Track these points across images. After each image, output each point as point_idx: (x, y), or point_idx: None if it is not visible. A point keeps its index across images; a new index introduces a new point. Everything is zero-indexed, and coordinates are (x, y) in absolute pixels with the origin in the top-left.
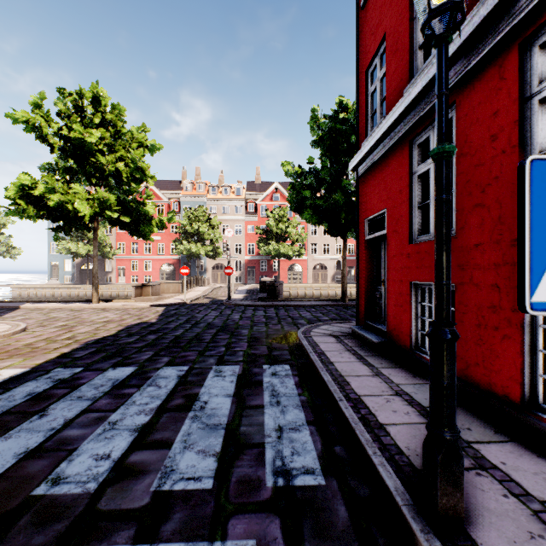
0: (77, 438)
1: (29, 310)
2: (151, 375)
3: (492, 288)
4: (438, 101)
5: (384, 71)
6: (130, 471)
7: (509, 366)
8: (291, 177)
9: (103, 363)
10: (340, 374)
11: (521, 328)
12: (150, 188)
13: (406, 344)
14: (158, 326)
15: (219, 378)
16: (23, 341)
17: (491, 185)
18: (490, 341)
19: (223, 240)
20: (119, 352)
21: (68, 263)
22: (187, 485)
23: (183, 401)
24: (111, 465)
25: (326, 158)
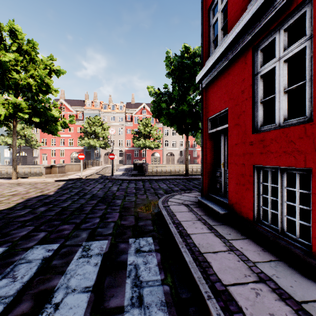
0: None
1: None
2: (15, 260)
3: None
4: None
5: (225, 2)
6: None
7: None
8: (153, 96)
9: None
10: (199, 250)
11: None
12: (64, 104)
13: (249, 216)
14: (52, 198)
15: (84, 259)
16: None
17: None
18: None
19: (108, 136)
20: (2, 228)
21: (7, 151)
22: None
23: (30, 305)
24: None
25: (175, 84)
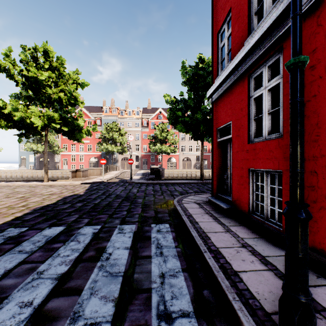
0: (10, 287)
1: (2, 187)
2: (74, 233)
3: (311, 173)
4: (293, 21)
5: (230, 32)
6: (46, 317)
7: (325, 229)
8: (169, 103)
9: (43, 223)
10: (203, 231)
11: None
12: (83, 111)
13: (246, 209)
14: (84, 197)
15: (121, 234)
16: None
17: (311, 101)
18: (310, 210)
19: (127, 142)
20: (55, 216)
21: (32, 156)
22: None
23: (94, 253)
24: (31, 312)
25: (191, 92)
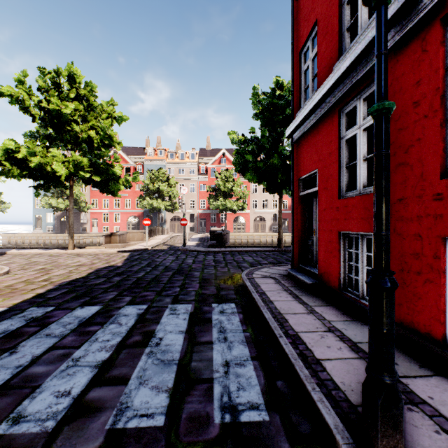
0: (41, 375)
1: (14, 256)
2: (114, 314)
3: (415, 238)
4: (377, 61)
5: (315, 51)
6: (88, 408)
7: (431, 307)
8: (236, 144)
9: (73, 302)
10: (279, 311)
11: (443, 273)
12: (119, 154)
13: (335, 285)
14: (123, 269)
15: (174, 316)
16: (5, 283)
17: (414, 146)
18: (413, 284)
19: (179, 196)
20: (88, 293)
21: (50, 215)
22: (140, 423)
23: (141, 338)
24: (70, 402)
25: (265, 128)
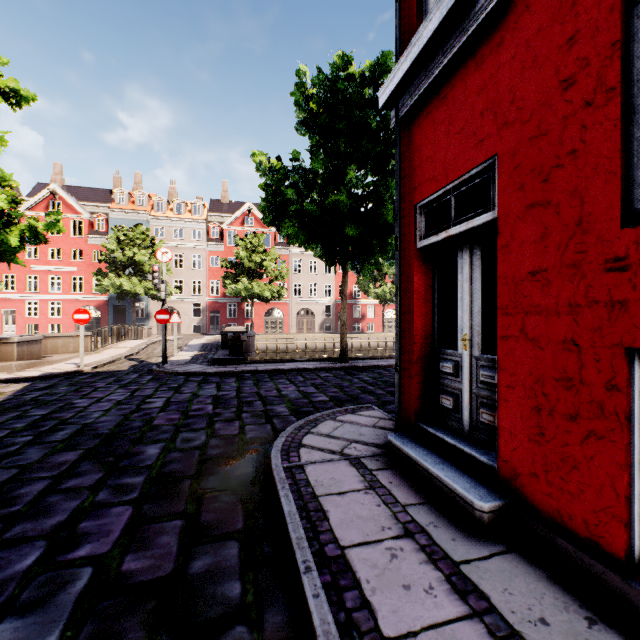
0: None
1: None
2: None
3: None
4: None
5: None
6: None
7: None
8: (266, 175)
9: None
10: None
11: None
12: (60, 196)
13: (604, 540)
14: None
15: None
16: None
17: None
18: None
19: (155, 266)
20: None
21: None
22: None
23: None
24: None
25: (318, 147)
